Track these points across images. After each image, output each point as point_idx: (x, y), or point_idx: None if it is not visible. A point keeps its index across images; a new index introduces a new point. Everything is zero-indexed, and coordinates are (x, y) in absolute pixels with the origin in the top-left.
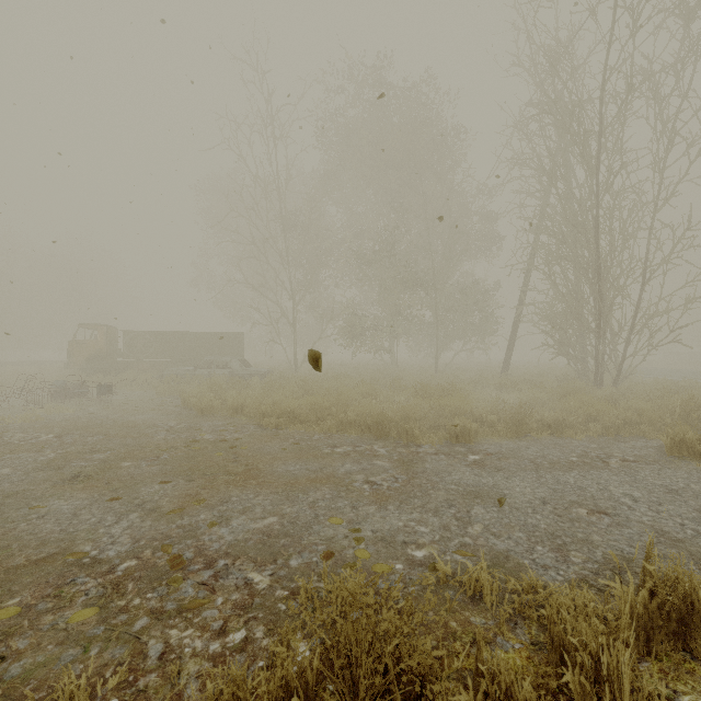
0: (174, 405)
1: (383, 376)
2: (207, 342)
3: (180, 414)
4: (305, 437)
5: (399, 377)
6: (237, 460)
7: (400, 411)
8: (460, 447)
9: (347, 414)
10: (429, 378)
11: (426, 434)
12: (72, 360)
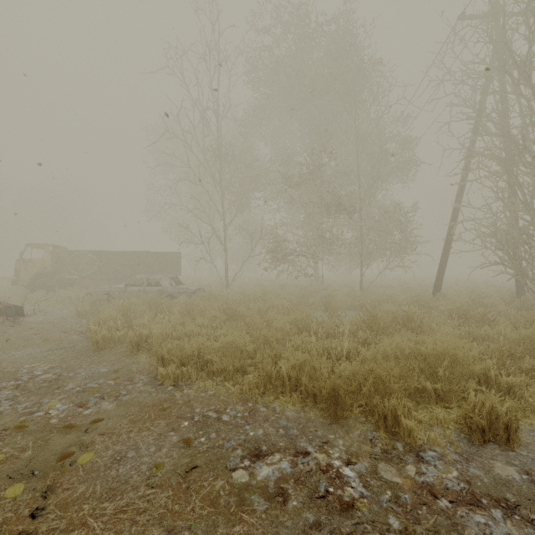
0: (81, 331)
1: (311, 293)
2: (147, 260)
3: (71, 348)
4: (209, 414)
5: (328, 296)
6: (28, 529)
7: (365, 371)
8: (502, 463)
9: (278, 366)
10: (357, 296)
11: (412, 412)
12: (20, 278)
